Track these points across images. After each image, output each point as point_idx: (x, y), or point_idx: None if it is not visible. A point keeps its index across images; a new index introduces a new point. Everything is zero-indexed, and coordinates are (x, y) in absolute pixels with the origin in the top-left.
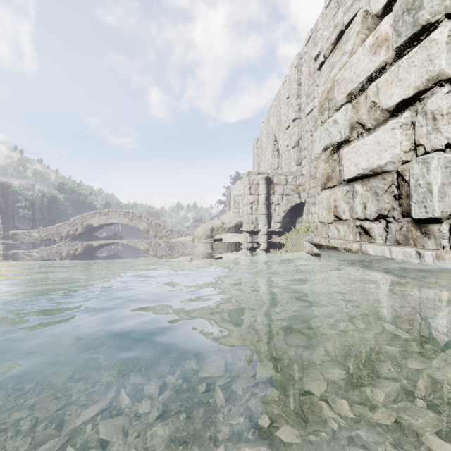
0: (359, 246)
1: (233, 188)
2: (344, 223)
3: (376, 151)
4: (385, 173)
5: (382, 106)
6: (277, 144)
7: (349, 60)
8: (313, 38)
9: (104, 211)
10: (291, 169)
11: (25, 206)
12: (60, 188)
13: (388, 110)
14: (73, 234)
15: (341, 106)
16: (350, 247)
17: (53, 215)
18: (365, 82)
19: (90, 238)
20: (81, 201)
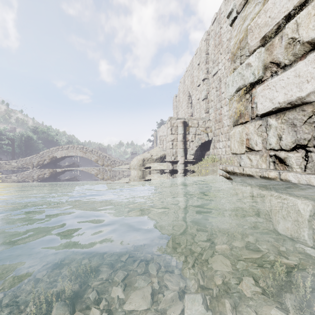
0: (277, 175)
1: (159, 130)
2: (257, 154)
3: (296, 84)
4: (304, 104)
5: (303, 40)
6: (191, 98)
7: (263, 7)
8: (218, 19)
9: (65, 147)
10: (201, 116)
11: (8, 143)
12: (34, 130)
13: (310, 43)
14: (42, 163)
15: (254, 51)
16: (267, 175)
17: (28, 150)
18: (281, 22)
19: (55, 166)
20: (49, 139)
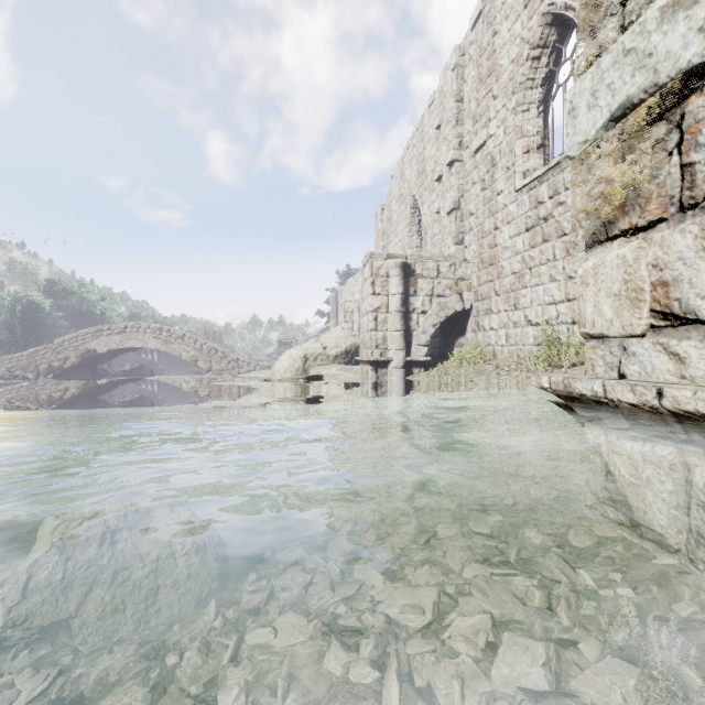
0: None
1: (342, 290)
2: None
3: None
4: None
5: None
6: (418, 212)
7: None
8: (487, 13)
9: (117, 327)
10: (445, 251)
11: None
12: (48, 289)
13: None
14: (60, 367)
15: None
16: None
17: (31, 335)
18: None
19: (93, 374)
20: (85, 311)
